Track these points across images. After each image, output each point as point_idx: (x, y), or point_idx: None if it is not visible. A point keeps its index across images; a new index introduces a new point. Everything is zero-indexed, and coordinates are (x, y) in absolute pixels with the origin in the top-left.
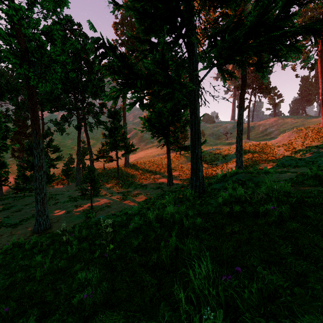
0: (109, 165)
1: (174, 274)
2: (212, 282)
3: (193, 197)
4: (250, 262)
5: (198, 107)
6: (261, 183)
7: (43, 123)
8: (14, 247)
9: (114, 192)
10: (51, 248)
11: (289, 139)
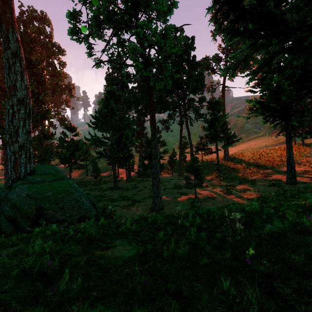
0: (207, 158)
1: None
2: None
3: None
4: None
5: None
6: None
7: None
8: (140, 219)
9: (215, 185)
10: (168, 228)
11: None
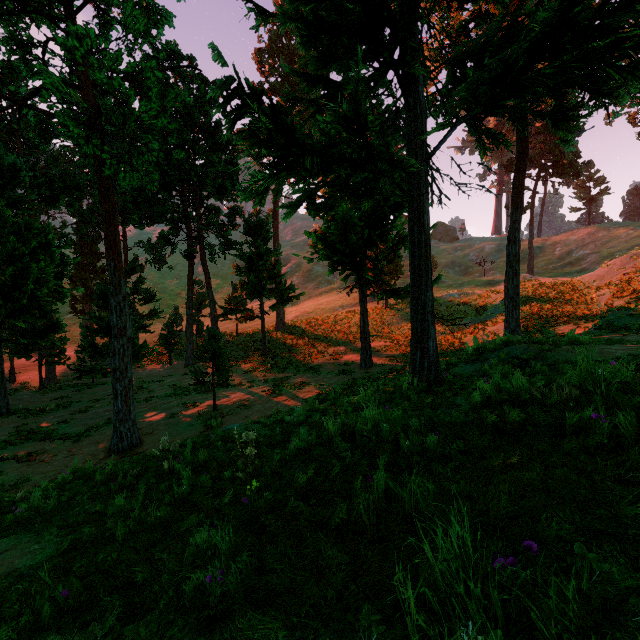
0: (247, 327)
1: (384, 546)
2: (474, 570)
3: (415, 391)
4: (551, 531)
5: (426, 208)
6: (564, 365)
7: (126, 248)
8: (76, 478)
9: (257, 379)
10: (142, 483)
11: (624, 271)
